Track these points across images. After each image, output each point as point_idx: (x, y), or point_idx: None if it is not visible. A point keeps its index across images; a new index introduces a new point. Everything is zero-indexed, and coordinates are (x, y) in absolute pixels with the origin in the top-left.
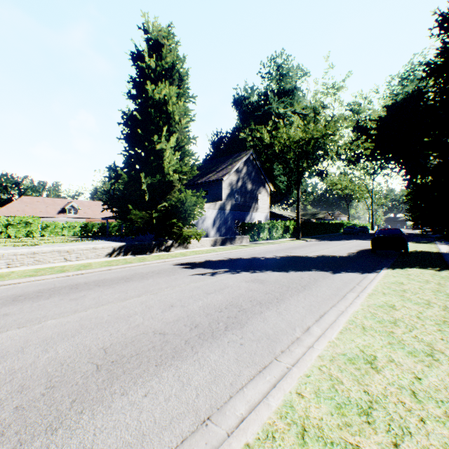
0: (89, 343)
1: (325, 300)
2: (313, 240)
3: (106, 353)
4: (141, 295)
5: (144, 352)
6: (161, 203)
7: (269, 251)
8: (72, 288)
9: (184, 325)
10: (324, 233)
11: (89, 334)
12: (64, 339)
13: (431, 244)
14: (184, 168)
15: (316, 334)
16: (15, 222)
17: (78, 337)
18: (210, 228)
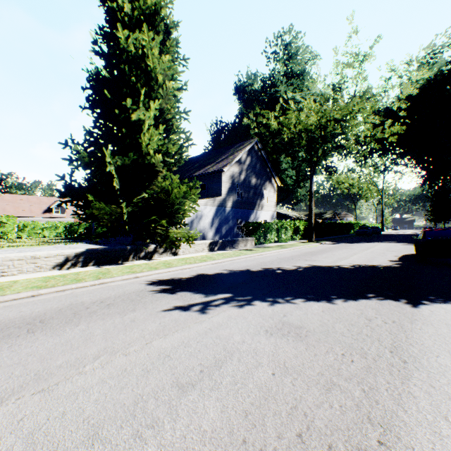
0: None
1: None
2: (328, 242)
3: None
4: (4, 400)
5: None
6: (140, 194)
7: (283, 258)
8: None
9: None
10: (335, 234)
11: None
12: None
13: None
14: (170, 147)
15: None
16: None
17: None
18: (207, 228)
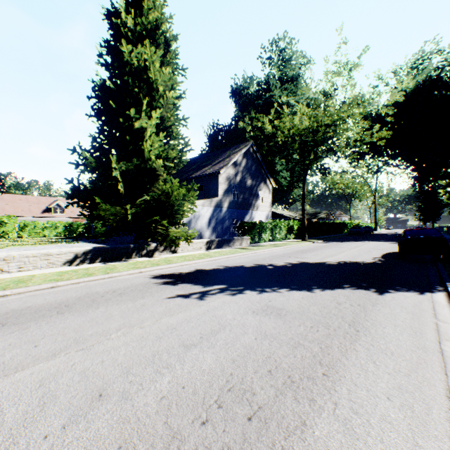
0: None
1: (416, 368)
2: (320, 241)
3: None
4: (57, 354)
5: None
6: (142, 196)
7: (275, 256)
8: None
9: None
10: (328, 233)
11: None
12: None
13: None
14: (170, 152)
15: None
16: None
17: None
18: (204, 228)
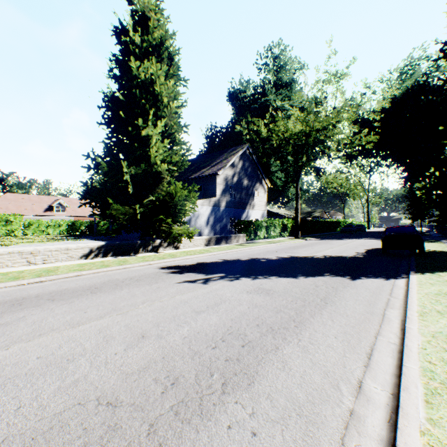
0: None
1: (361, 323)
2: (313, 239)
3: None
4: (103, 316)
5: None
6: (148, 197)
7: (269, 251)
8: (13, 305)
9: (155, 381)
10: (322, 231)
11: None
12: None
13: (439, 243)
14: (173, 157)
15: (380, 402)
16: None
17: None
18: (203, 226)
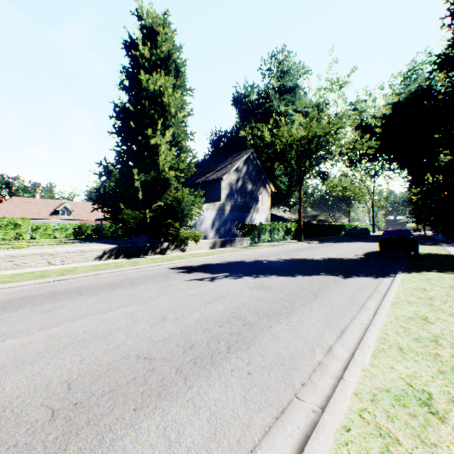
0: (50, 374)
1: (342, 310)
2: (316, 242)
3: (70, 389)
4: (128, 305)
5: (120, 387)
6: (156, 202)
7: (272, 254)
8: (49, 297)
9: (177, 346)
10: (325, 235)
11: (53, 359)
12: (19, 368)
13: (438, 246)
14: (180, 164)
15: (342, 358)
16: (3, 224)
17: (39, 364)
18: (208, 229)
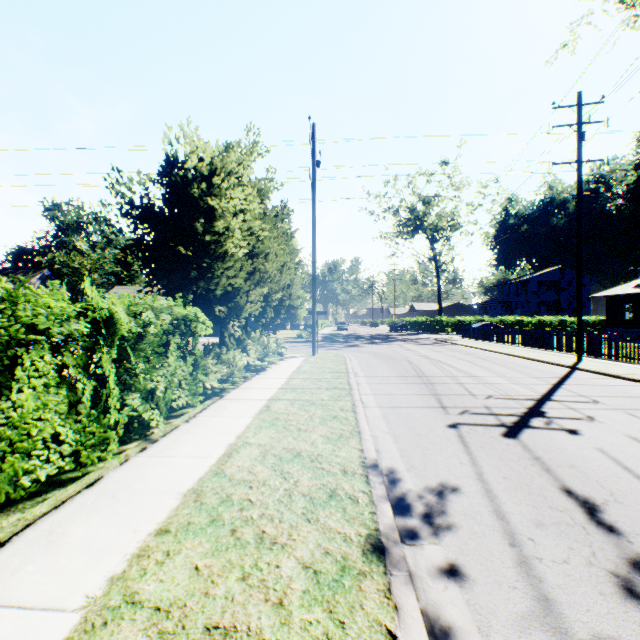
0: None
1: None
2: None
3: None
4: None
5: None
6: None
7: None
8: None
9: None
10: None
11: None
12: None
13: None
14: None
15: None
16: None
17: None
18: None
